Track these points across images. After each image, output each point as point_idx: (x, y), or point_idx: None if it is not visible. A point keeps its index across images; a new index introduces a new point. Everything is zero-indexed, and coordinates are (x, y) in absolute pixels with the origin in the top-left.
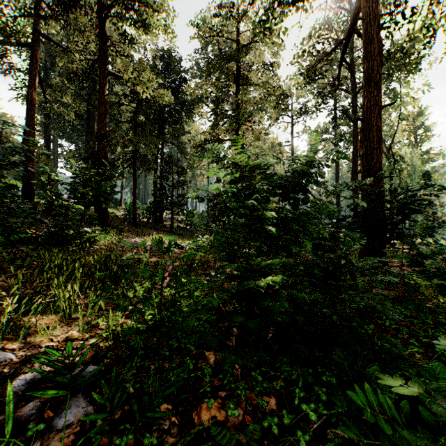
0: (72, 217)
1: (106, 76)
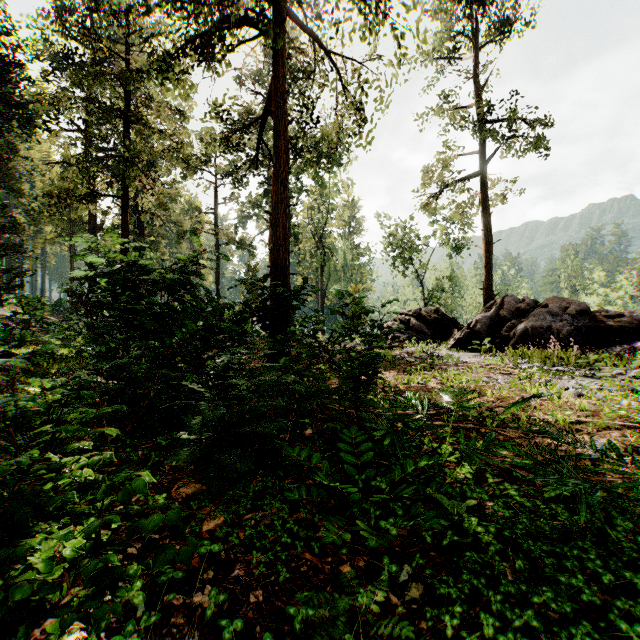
0: None
1: None
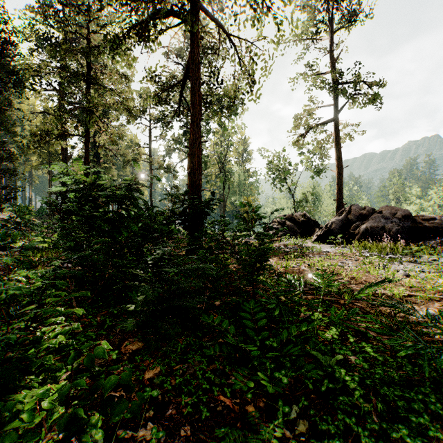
0: None
1: None
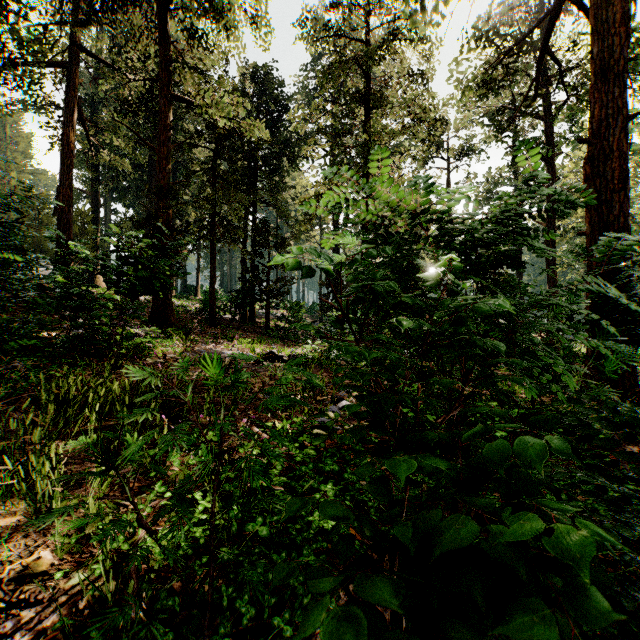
0: (100, 313)
1: (169, 101)
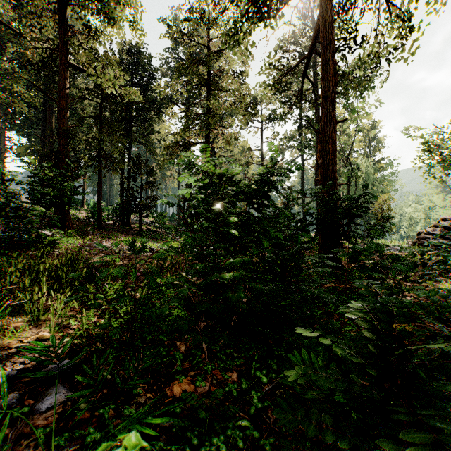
0: (33, 220)
1: (67, 68)
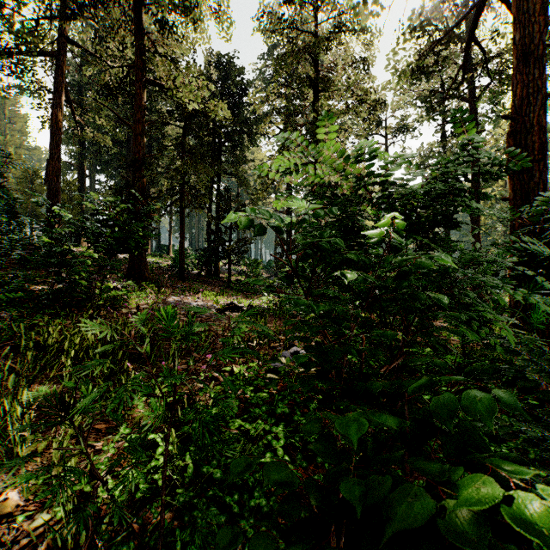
0: (79, 269)
1: (143, 85)
